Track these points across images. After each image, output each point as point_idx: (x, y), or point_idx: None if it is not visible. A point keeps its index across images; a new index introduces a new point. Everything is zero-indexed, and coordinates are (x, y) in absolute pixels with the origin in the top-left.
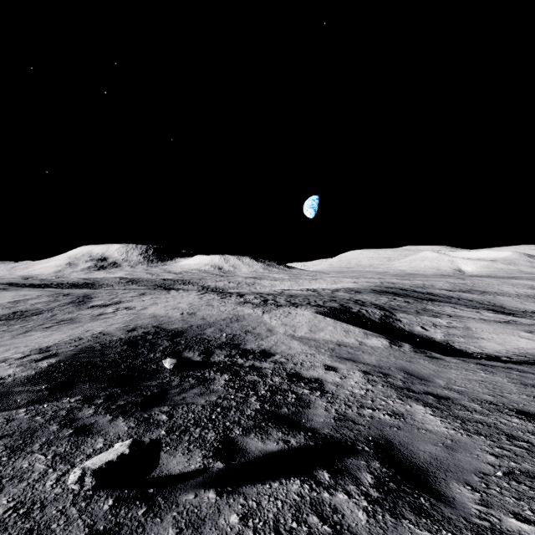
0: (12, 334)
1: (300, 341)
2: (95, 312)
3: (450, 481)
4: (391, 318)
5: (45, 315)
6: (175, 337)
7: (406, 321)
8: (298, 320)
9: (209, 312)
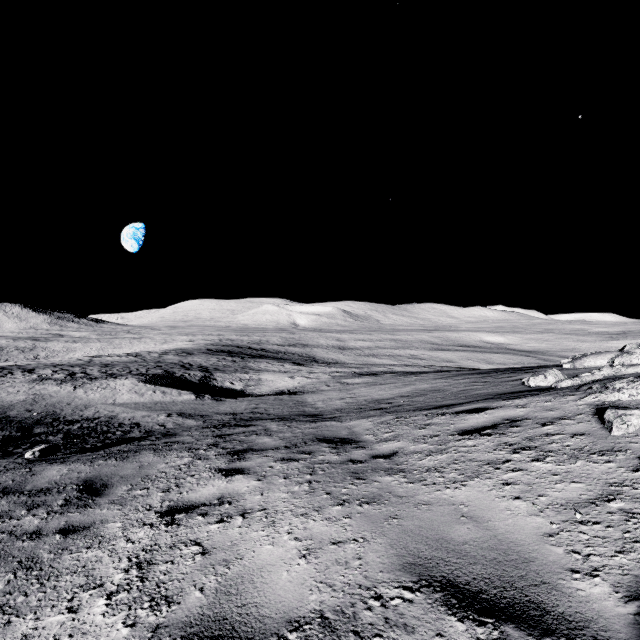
0: None
1: (122, 406)
2: None
3: (184, 432)
4: (209, 378)
5: None
6: None
7: (221, 379)
8: (118, 390)
9: None
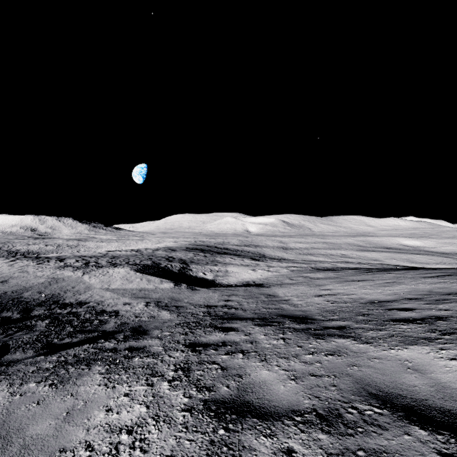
0: None
1: (112, 291)
2: None
3: (155, 330)
4: (186, 268)
5: None
6: None
7: (195, 270)
8: (114, 277)
9: (24, 278)
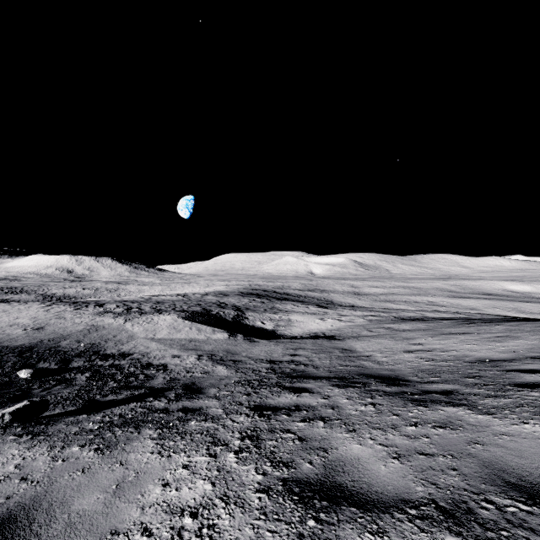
0: None
1: (158, 342)
2: None
3: (211, 388)
4: (242, 316)
5: None
6: (24, 352)
7: (252, 318)
8: (159, 325)
9: (61, 325)
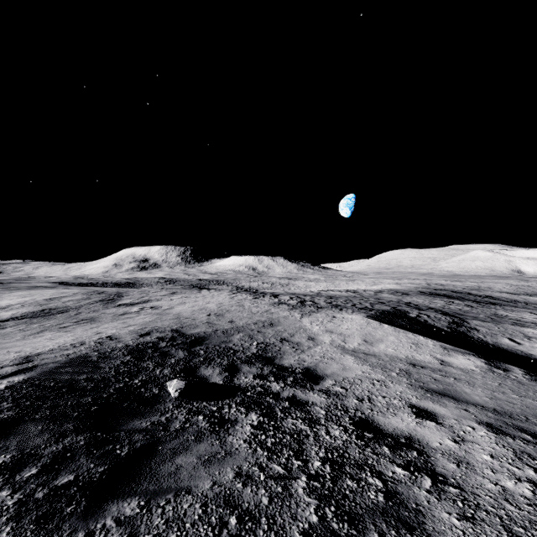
0: (25, 334)
1: (355, 356)
2: (120, 311)
3: None
4: (463, 325)
5: (70, 313)
6: (194, 345)
7: (485, 330)
8: (346, 326)
9: (239, 313)
